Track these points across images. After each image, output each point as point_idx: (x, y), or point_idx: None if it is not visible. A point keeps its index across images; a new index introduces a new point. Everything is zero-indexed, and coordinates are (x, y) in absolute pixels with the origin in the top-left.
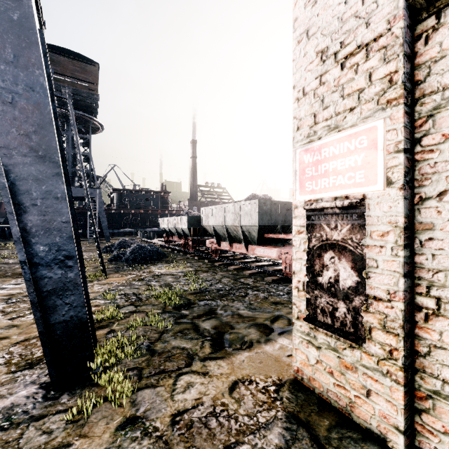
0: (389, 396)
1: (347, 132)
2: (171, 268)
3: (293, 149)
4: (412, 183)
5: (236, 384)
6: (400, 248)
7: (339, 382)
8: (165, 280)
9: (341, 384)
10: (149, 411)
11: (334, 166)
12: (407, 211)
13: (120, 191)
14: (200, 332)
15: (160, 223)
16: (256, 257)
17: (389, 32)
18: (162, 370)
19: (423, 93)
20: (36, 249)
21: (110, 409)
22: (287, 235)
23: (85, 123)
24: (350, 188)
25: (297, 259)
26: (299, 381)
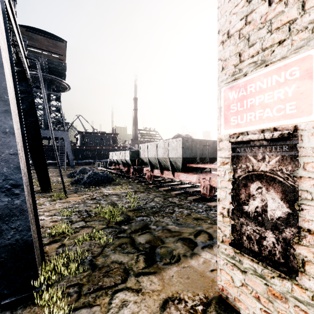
0: None
1: (276, 65)
2: (116, 189)
3: (218, 88)
4: None
5: (167, 302)
6: None
7: (266, 308)
8: (111, 199)
9: (268, 311)
10: None
11: (261, 100)
12: None
13: (82, 133)
14: (136, 246)
15: (110, 156)
16: (180, 181)
17: None
18: (100, 286)
19: None
20: None
21: None
22: (204, 165)
23: (56, 84)
24: (279, 120)
25: (221, 187)
26: (224, 299)
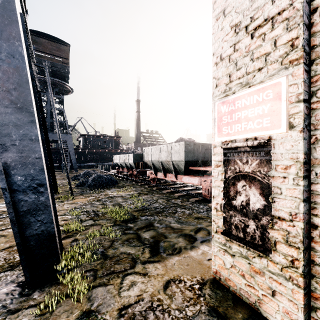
0: (291, 296)
1: (256, 87)
2: (121, 191)
3: (213, 102)
4: (310, 127)
5: (169, 283)
6: (301, 178)
7: (249, 283)
8: (117, 201)
9: (251, 285)
10: (101, 306)
11: (246, 114)
12: (306, 149)
13: (85, 136)
14: (141, 240)
15: (113, 159)
16: (183, 184)
17: (291, 6)
18: (112, 271)
19: (318, 55)
20: (15, 179)
21: (70, 304)
22: (205, 167)
23: (60, 87)
24: (258, 131)
25: (215, 186)
26: (217, 280)
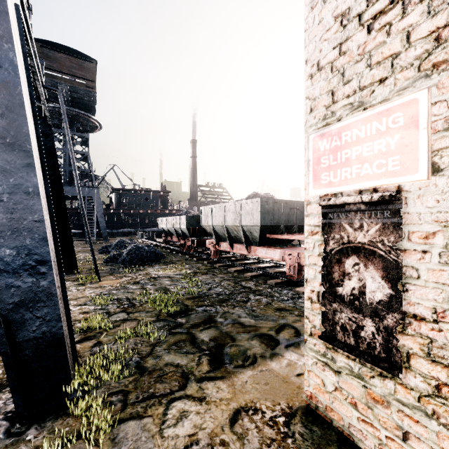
0: (436, 443)
1: (376, 109)
2: (168, 270)
3: (305, 135)
4: None
5: (238, 413)
6: None
7: (365, 416)
8: (162, 284)
9: (367, 420)
10: None
11: (359, 152)
12: None
13: (119, 191)
14: (197, 344)
15: (158, 223)
16: (257, 258)
17: None
18: (151, 394)
19: None
20: (1, 253)
21: None
22: (290, 235)
23: (82, 122)
24: (380, 178)
25: (310, 264)
26: (312, 409)
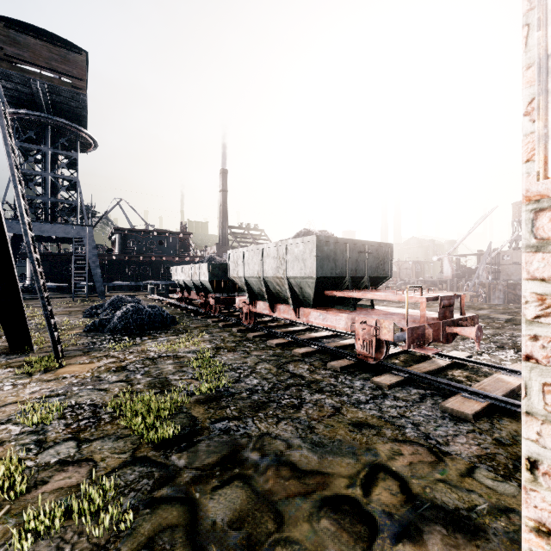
0: None
1: None
2: (176, 345)
3: None
4: None
5: None
6: None
7: None
8: (162, 370)
9: None
10: None
11: None
12: None
13: (124, 232)
14: (199, 541)
15: (172, 273)
16: (308, 324)
17: None
18: None
19: None
20: None
21: None
22: (363, 292)
23: (69, 136)
24: None
25: None
26: None
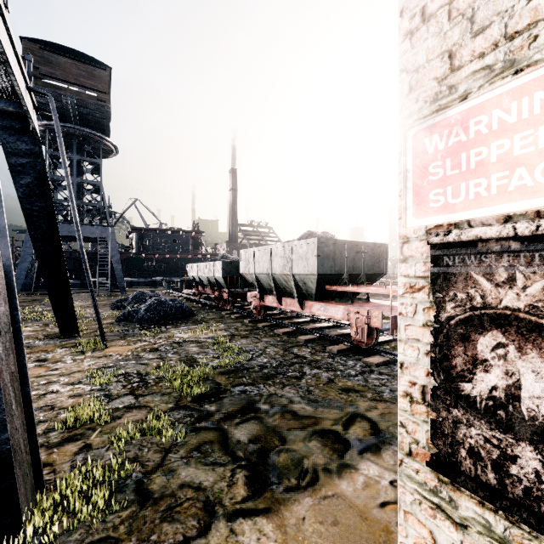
0: None
1: (542, 68)
2: (198, 332)
3: (400, 131)
4: None
5: None
6: None
7: None
8: (188, 351)
9: None
10: None
11: (505, 150)
12: None
13: (141, 231)
14: (230, 448)
15: (188, 270)
16: (312, 316)
17: None
18: None
19: None
20: None
21: None
22: (357, 287)
23: (94, 144)
24: None
25: (408, 340)
26: None
